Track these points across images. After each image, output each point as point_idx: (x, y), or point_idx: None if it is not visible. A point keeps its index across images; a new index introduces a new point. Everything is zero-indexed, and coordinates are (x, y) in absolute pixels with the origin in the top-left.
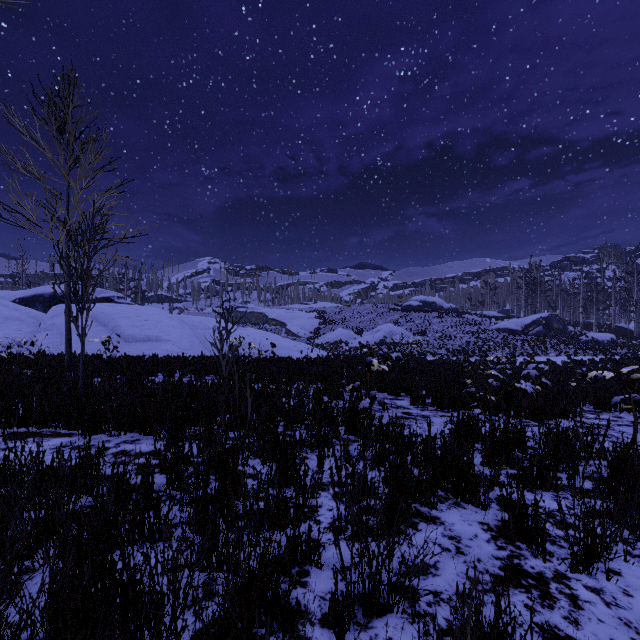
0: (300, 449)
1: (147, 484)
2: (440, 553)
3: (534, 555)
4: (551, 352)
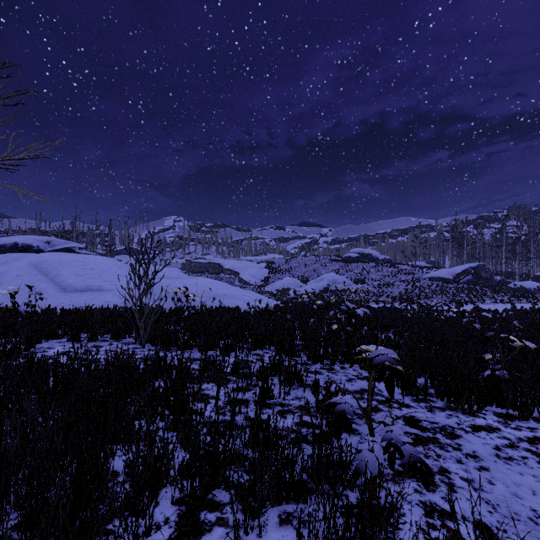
0: None
1: None
2: None
3: None
4: (486, 299)
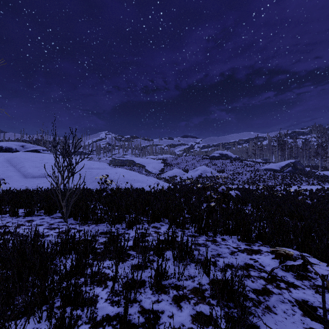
0: None
1: None
2: None
3: None
4: (302, 183)
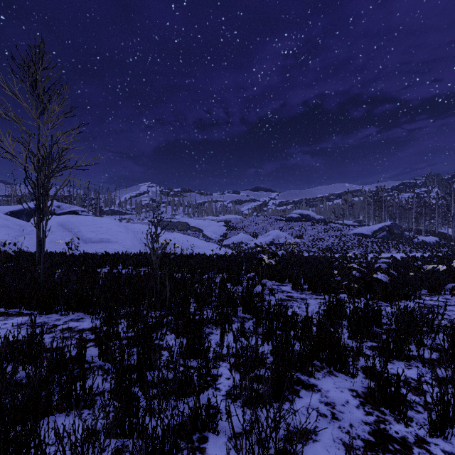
0: (207, 326)
1: (80, 357)
2: (318, 419)
3: (397, 420)
4: (393, 250)
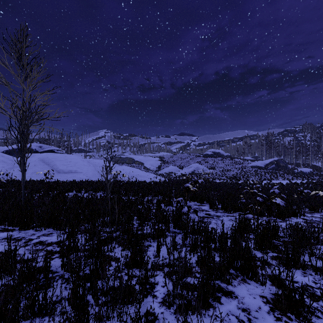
0: (146, 239)
1: (46, 269)
2: None
3: None
4: (280, 178)
